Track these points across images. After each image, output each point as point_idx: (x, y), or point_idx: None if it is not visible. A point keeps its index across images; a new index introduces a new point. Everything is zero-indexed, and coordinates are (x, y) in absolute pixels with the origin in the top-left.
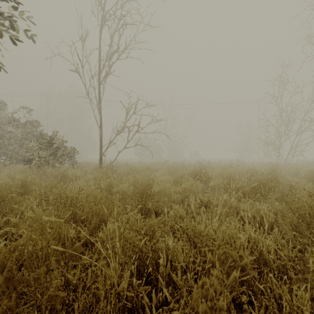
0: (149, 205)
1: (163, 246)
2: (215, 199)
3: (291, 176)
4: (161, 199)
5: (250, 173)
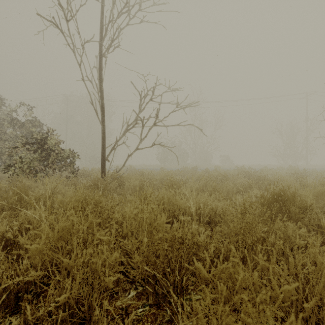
0: None
1: None
2: None
3: None
4: None
5: None
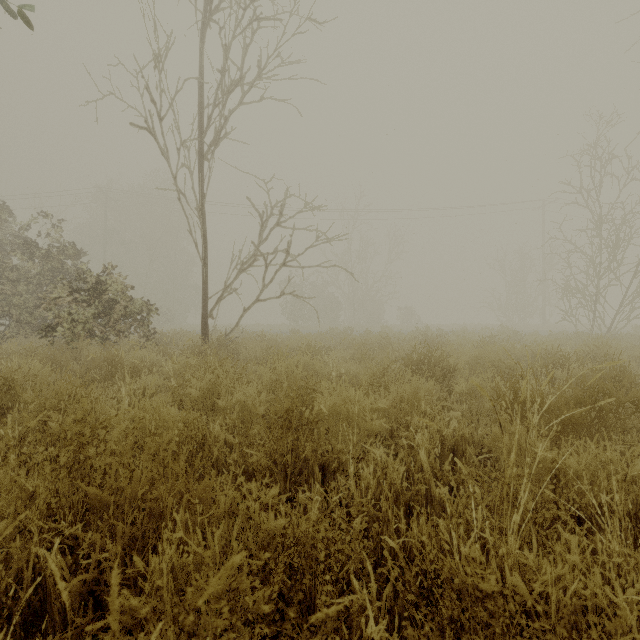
0: (306, 449)
1: None
2: (512, 459)
3: None
4: (337, 430)
5: (549, 359)
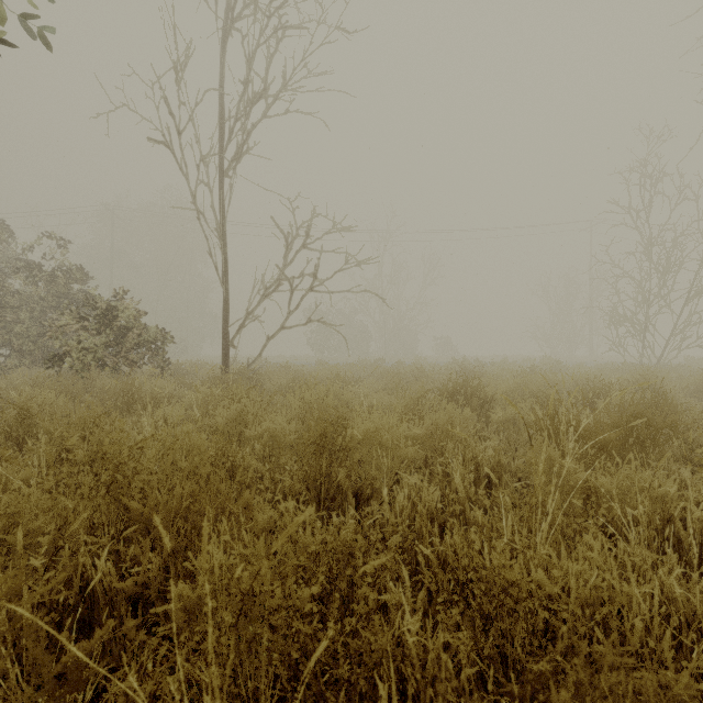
0: (339, 475)
1: (386, 642)
2: (540, 470)
3: (688, 397)
4: (370, 457)
5: (591, 389)
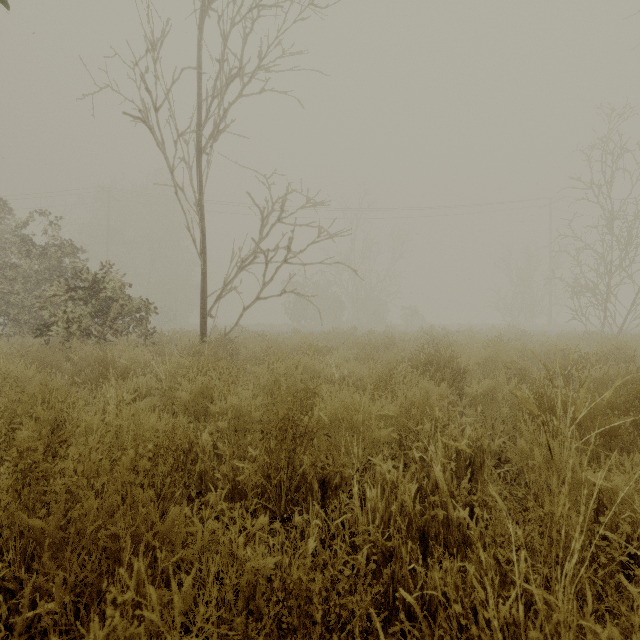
0: (304, 463)
1: None
2: (565, 492)
3: None
4: (339, 439)
5: (567, 360)
